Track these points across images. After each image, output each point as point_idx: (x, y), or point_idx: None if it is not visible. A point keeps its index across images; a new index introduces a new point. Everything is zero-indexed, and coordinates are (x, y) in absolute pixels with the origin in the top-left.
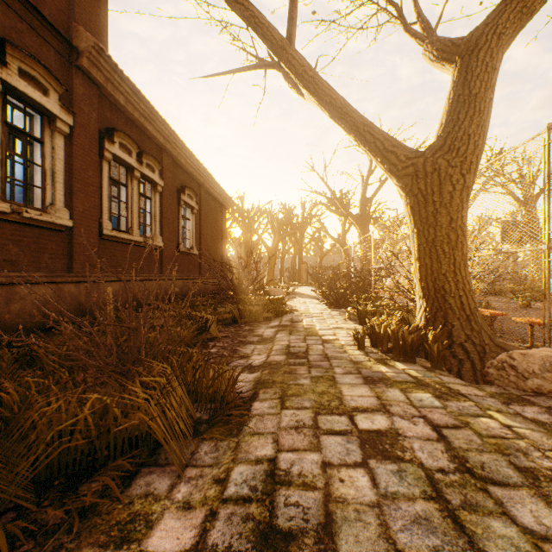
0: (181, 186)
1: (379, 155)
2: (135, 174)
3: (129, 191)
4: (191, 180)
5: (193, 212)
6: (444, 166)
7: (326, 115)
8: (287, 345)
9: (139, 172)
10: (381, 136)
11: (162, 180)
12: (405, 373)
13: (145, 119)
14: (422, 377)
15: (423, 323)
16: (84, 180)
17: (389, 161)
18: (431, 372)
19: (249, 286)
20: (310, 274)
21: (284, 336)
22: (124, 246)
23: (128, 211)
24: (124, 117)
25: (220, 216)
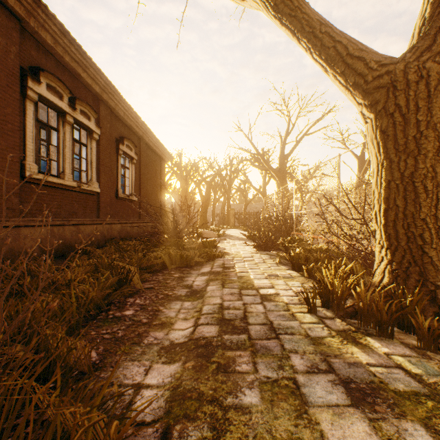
0: (120, 137)
1: (341, 64)
2: (68, 119)
3: (61, 135)
4: (131, 133)
5: (132, 162)
6: (435, 72)
7: (270, 14)
8: (220, 305)
9: (72, 118)
10: (344, 38)
11: (99, 129)
12: (398, 367)
13: (78, 65)
14: (428, 377)
15: (389, 280)
16: (0, 117)
17: (354, 71)
18: (428, 359)
19: (183, 230)
20: (236, 219)
21: (216, 290)
22: (54, 190)
23: (60, 156)
24: (54, 60)
25: (159, 167)
